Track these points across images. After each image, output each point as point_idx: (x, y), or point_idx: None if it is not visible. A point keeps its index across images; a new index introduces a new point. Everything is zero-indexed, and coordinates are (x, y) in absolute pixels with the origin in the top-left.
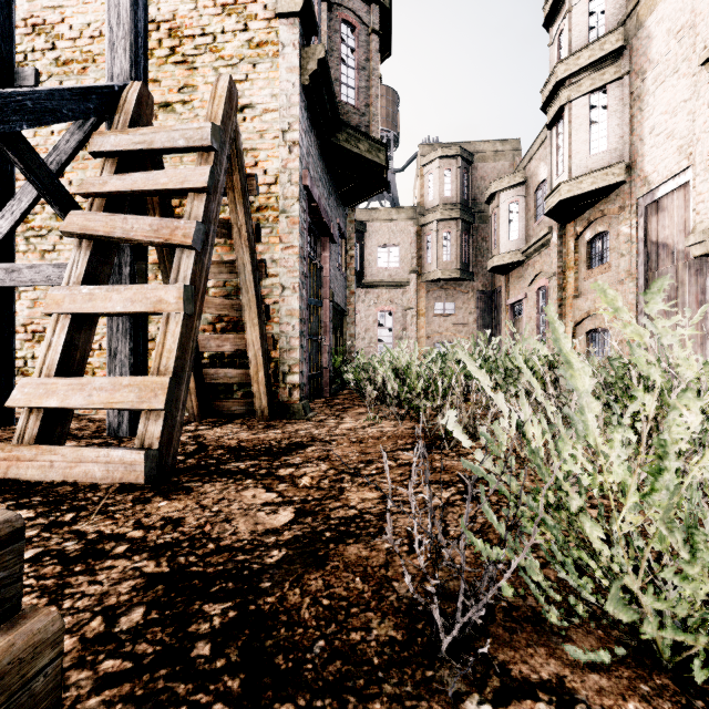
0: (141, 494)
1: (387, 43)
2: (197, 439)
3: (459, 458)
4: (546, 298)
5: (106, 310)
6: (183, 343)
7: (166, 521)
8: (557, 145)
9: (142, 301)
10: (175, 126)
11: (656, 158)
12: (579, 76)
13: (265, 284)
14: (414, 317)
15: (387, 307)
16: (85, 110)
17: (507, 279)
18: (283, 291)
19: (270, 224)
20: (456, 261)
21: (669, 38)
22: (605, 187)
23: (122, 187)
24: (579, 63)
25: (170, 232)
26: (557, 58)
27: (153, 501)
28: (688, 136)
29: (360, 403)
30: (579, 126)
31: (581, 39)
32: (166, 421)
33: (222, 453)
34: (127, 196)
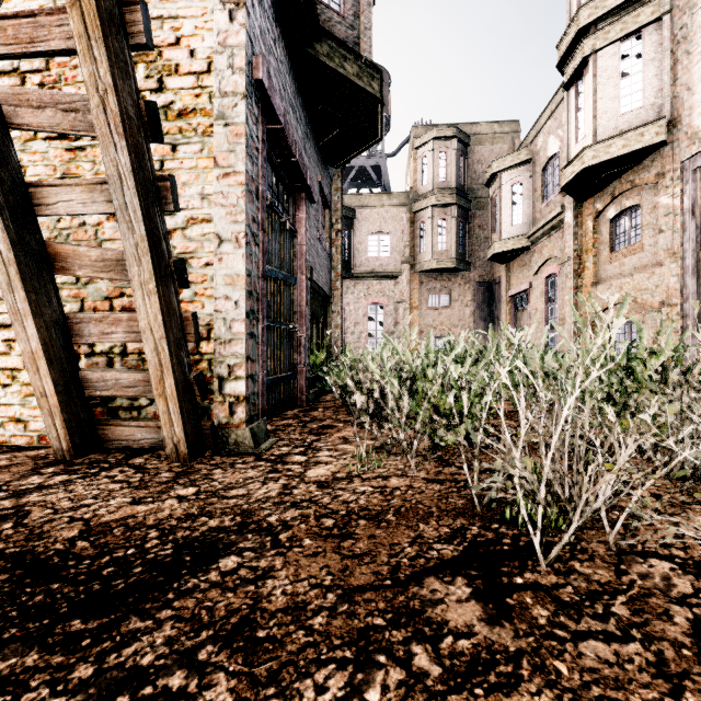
0: None
1: None
2: (1, 522)
3: (598, 618)
4: (557, 287)
5: None
6: None
7: None
8: (577, 107)
9: None
10: None
11: None
12: (607, 21)
13: (191, 234)
14: (407, 310)
15: (377, 299)
16: None
17: (508, 269)
18: (219, 246)
19: (200, 137)
20: (452, 250)
21: None
22: (639, 151)
23: None
24: (608, 5)
25: None
26: (577, 6)
27: None
28: None
29: (346, 418)
30: (607, 80)
31: None
32: None
33: None
34: None
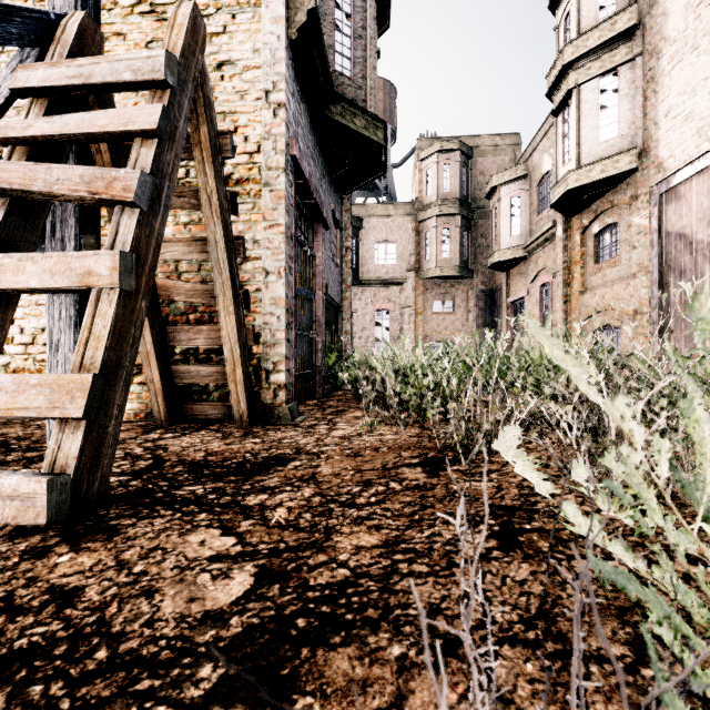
0: (41, 540)
1: (385, 14)
2: (156, 451)
3: (480, 477)
4: (550, 295)
5: (18, 285)
6: (118, 329)
7: (53, 594)
8: (564, 133)
9: (65, 273)
10: (119, 55)
11: (672, 143)
12: (588, 59)
13: (246, 268)
14: (412, 315)
15: (384, 305)
16: (4, 33)
17: (508, 276)
18: (266, 277)
19: (252, 199)
20: (456, 258)
21: (688, 12)
22: (616, 176)
23: (49, 131)
24: (588, 45)
25: (105, 184)
26: (564, 41)
27: (52, 553)
28: (709, 117)
29: (356, 406)
30: (588, 112)
31: (589, 19)
32: (89, 434)
33: (179, 471)
34: (57, 143)
